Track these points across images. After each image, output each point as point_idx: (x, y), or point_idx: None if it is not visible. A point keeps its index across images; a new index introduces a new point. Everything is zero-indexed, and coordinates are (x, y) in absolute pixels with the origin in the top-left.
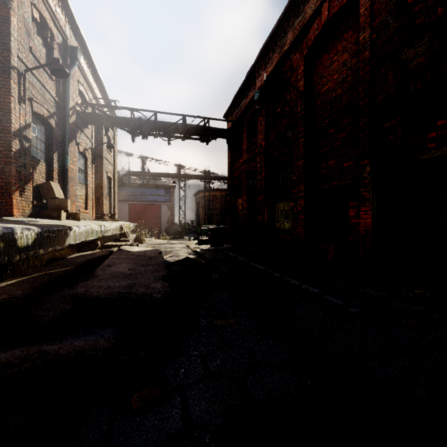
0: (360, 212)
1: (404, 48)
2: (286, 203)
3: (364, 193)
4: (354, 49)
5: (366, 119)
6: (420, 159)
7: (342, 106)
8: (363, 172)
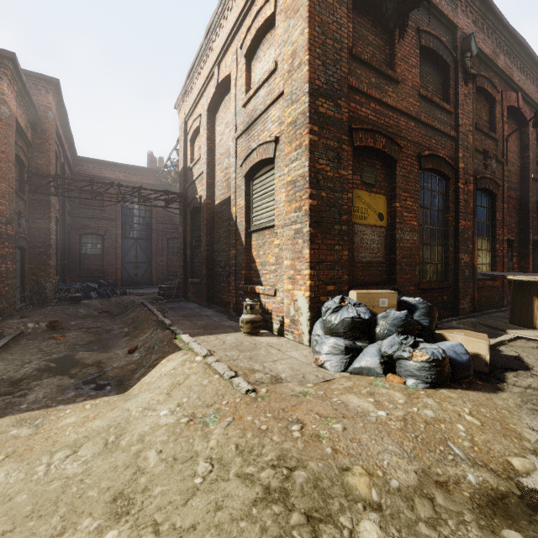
0: (530, 260)
1: (537, 183)
2: (485, 242)
3: (531, 249)
4: (517, 151)
5: (531, 206)
6: (533, 238)
7: (513, 182)
8: (530, 236)
